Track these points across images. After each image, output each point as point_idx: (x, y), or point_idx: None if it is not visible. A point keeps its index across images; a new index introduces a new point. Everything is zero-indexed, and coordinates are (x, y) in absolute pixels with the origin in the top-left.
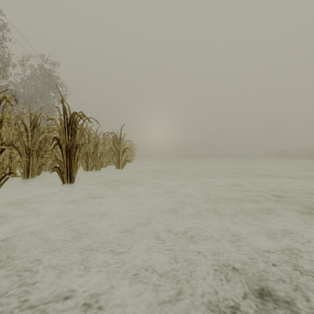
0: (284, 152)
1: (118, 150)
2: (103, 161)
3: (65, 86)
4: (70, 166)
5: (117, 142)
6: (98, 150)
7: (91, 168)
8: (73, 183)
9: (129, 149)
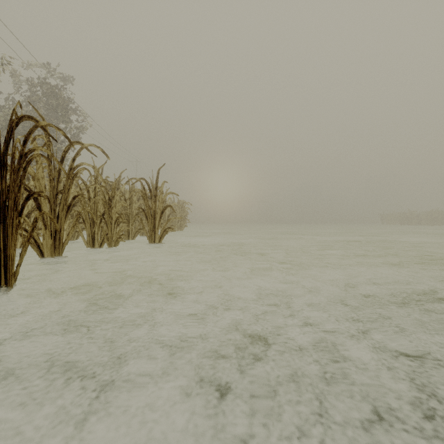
0: (409, 215)
1: (153, 209)
2: (129, 229)
3: (82, 113)
4: (5, 243)
5: (151, 196)
6: (113, 209)
7: (99, 241)
8: (11, 286)
9: (172, 208)
